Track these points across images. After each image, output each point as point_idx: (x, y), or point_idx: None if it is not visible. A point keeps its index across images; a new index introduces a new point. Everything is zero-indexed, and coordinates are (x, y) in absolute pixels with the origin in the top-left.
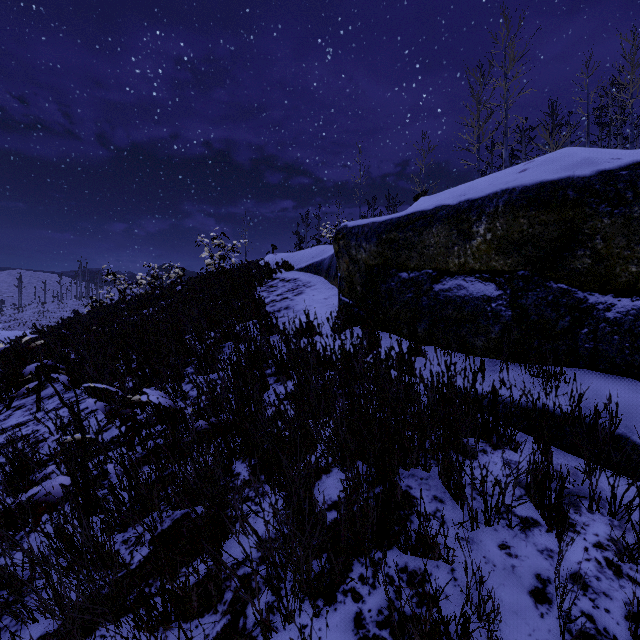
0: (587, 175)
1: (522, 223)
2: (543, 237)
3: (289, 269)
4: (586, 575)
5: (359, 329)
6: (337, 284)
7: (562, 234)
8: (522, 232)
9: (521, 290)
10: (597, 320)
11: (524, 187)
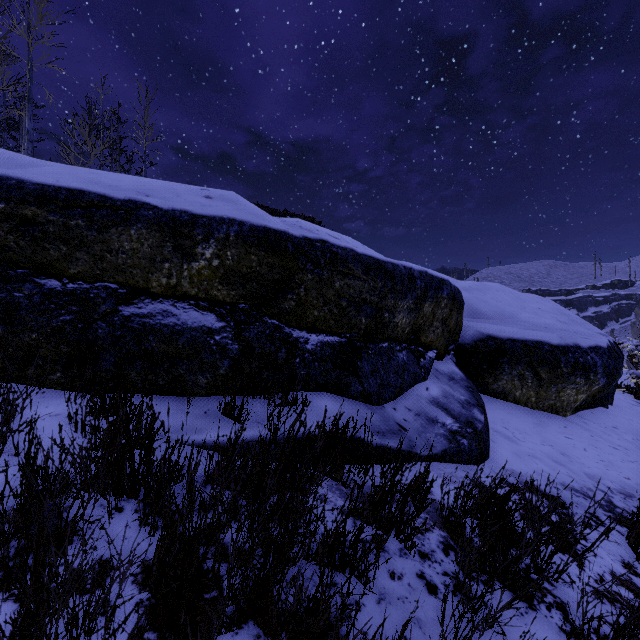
0: (298, 236)
1: (253, 260)
2: (267, 277)
3: None
4: (421, 548)
5: None
6: None
7: (281, 278)
8: (251, 268)
9: (244, 323)
10: (303, 351)
11: (252, 225)
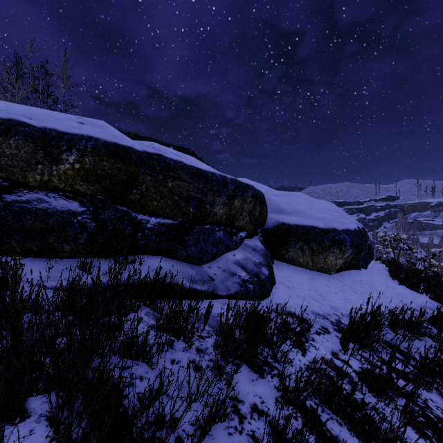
0: (140, 150)
1: (105, 165)
2: (117, 177)
3: None
4: (199, 346)
5: None
6: None
7: (128, 179)
8: (105, 170)
9: (100, 209)
10: (144, 228)
11: (106, 141)
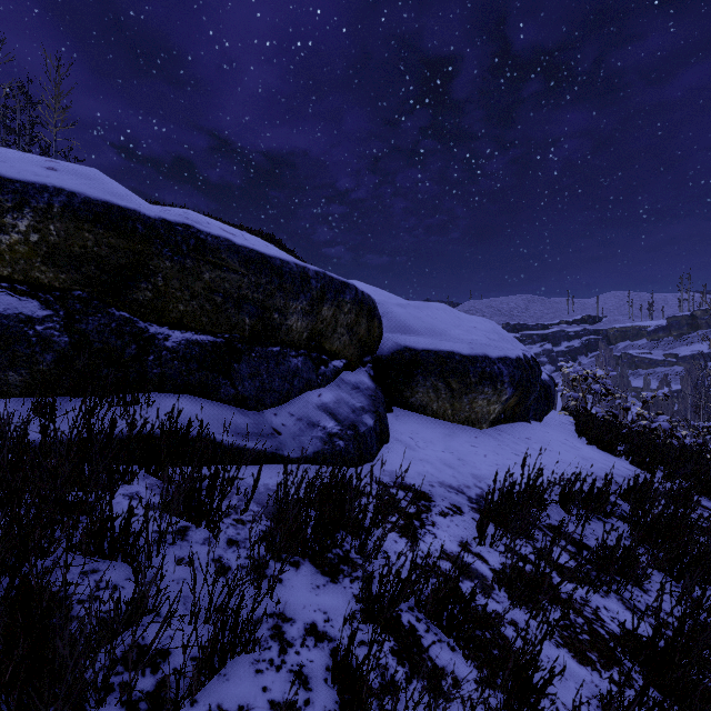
0: (153, 217)
1: (87, 238)
2: (110, 261)
3: None
4: (233, 536)
5: None
6: None
7: (130, 263)
8: (86, 248)
9: (80, 313)
10: (160, 348)
11: (88, 198)
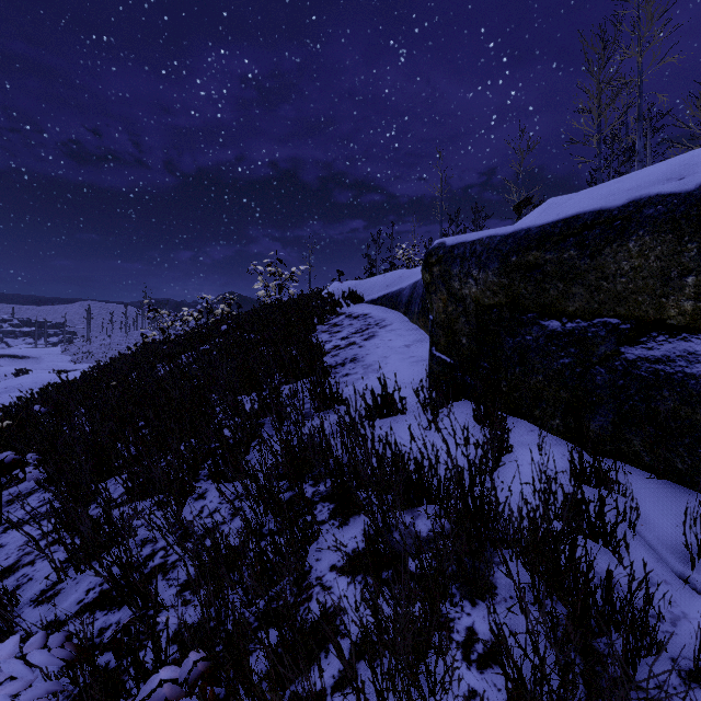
0: None
1: None
2: None
3: (357, 301)
4: None
5: (466, 406)
6: (423, 326)
7: None
8: None
9: None
10: None
11: None
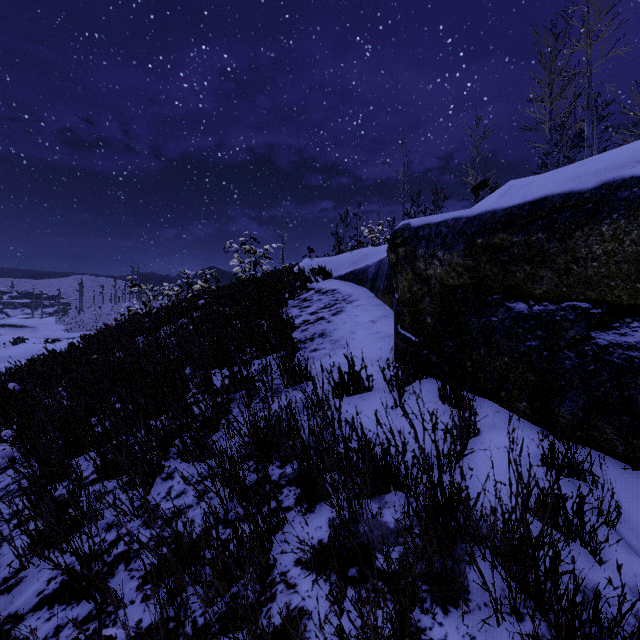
0: None
1: None
2: None
3: (326, 277)
4: None
5: (431, 384)
6: (388, 302)
7: None
8: None
9: None
10: None
11: None
